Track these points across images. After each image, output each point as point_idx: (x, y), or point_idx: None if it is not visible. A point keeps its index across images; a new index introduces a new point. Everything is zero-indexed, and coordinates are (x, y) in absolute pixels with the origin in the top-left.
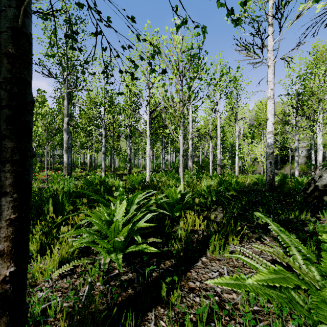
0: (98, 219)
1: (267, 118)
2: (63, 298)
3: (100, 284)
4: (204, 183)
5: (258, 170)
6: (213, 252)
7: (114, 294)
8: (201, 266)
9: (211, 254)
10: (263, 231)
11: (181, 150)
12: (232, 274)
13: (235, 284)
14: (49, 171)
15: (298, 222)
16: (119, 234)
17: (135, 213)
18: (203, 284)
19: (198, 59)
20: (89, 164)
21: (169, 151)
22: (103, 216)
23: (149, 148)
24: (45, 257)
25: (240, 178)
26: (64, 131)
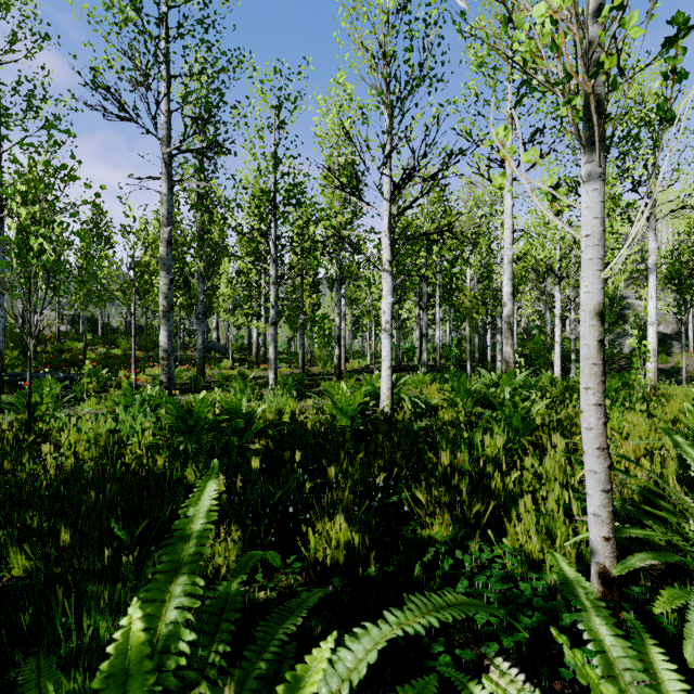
0: None
1: None
2: None
3: None
4: None
5: (690, 367)
6: None
7: None
8: None
9: None
10: None
11: (593, 284)
12: None
13: None
14: None
15: None
16: None
17: None
18: None
19: None
20: (256, 350)
21: (437, 318)
22: None
23: (391, 303)
24: None
25: None
26: (159, 262)
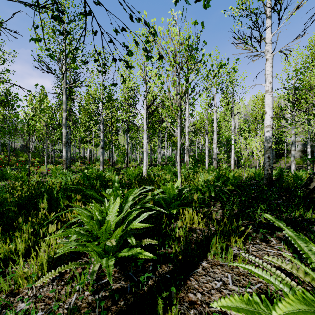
0: (88, 219)
1: (265, 111)
2: (46, 311)
3: (89, 294)
4: (201, 177)
5: (253, 164)
6: (215, 255)
7: (104, 307)
8: (201, 273)
9: (212, 258)
10: (268, 231)
11: (178, 144)
12: (238, 284)
13: (249, 309)
14: (50, 165)
15: (304, 220)
16: (111, 236)
17: (130, 211)
18: (205, 297)
19: (196, 49)
20: (89, 158)
21: (166, 145)
22: (95, 215)
23: (146, 142)
24: (33, 258)
25: (237, 172)
26: (62, 125)
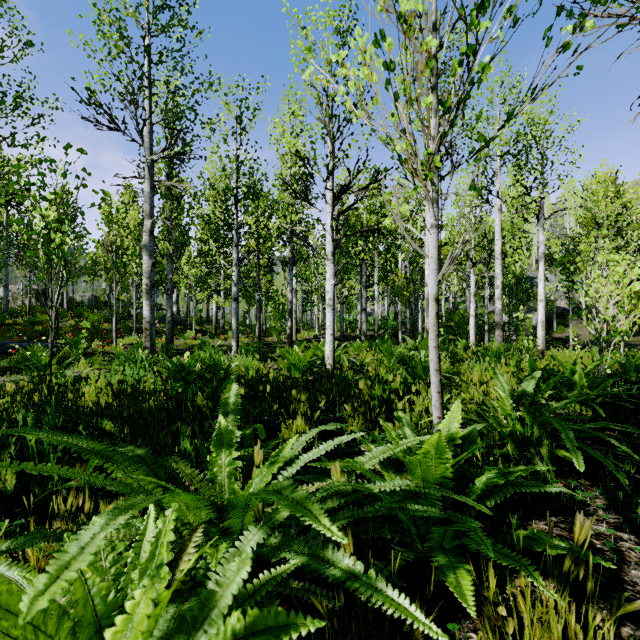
0: None
1: None
2: None
3: None
4: (500, 384)
5: (581, 336)
6: None
7: None
8: None
9: None
10: None
11: (433, 283)
12: None
13: None
14: (134, 337)
15: None
16: None
17: None
18: None
19: None
20: (215, 322)
21: (376, 294)
22: None
23: (333, 284)
24: None
25: (562, 359)
26: (143, 249)
